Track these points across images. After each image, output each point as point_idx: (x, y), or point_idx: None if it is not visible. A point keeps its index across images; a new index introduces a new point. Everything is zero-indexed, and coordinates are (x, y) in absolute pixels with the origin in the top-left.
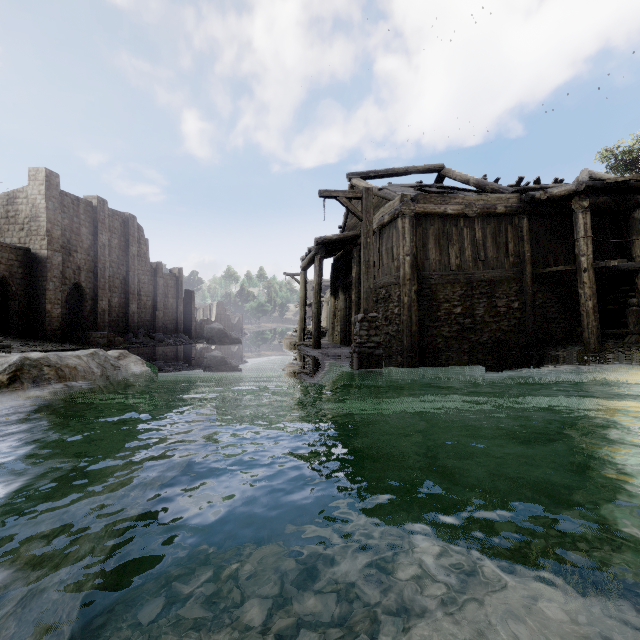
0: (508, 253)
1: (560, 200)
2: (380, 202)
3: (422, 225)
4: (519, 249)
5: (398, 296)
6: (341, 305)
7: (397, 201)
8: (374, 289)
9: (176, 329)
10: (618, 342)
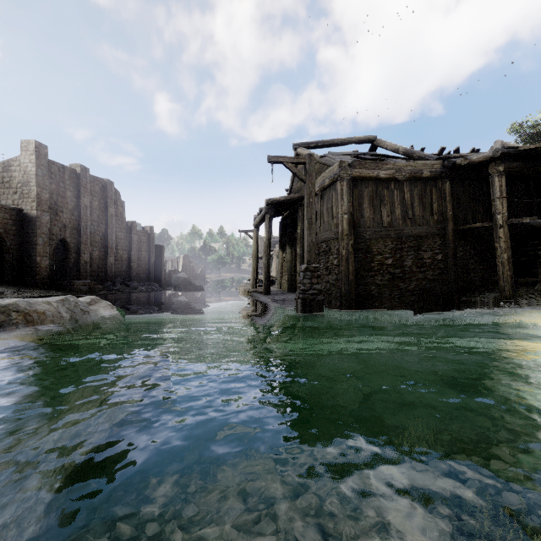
0: (433, 212)
1: (478, 166)
2: (321, 168)
3: (358, 187)
4: (442, 208)
5: (337, 249)
6: (288, 257)
7: (336, 167)
8: (316, 243)
9: (148, 278)
10: (529, 289)
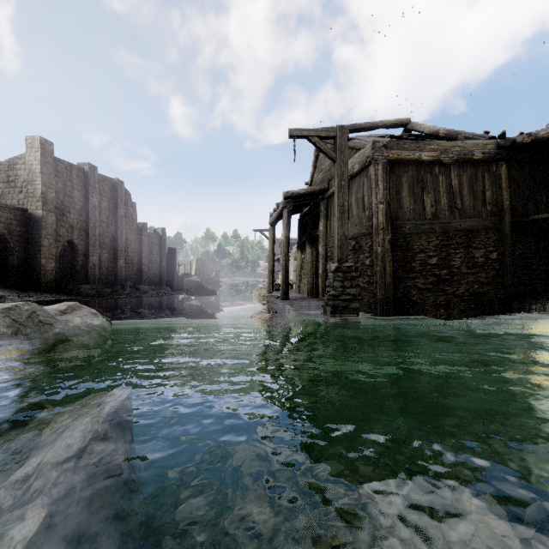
0: (485, 201)
1: (542, 145)
2: (349, 153)
3: (395, 172)
4: (497, 197)
5: (370, 246)
6: (308, 258)
7: (368, 148)
8: None
9: (160, 282)
10: None
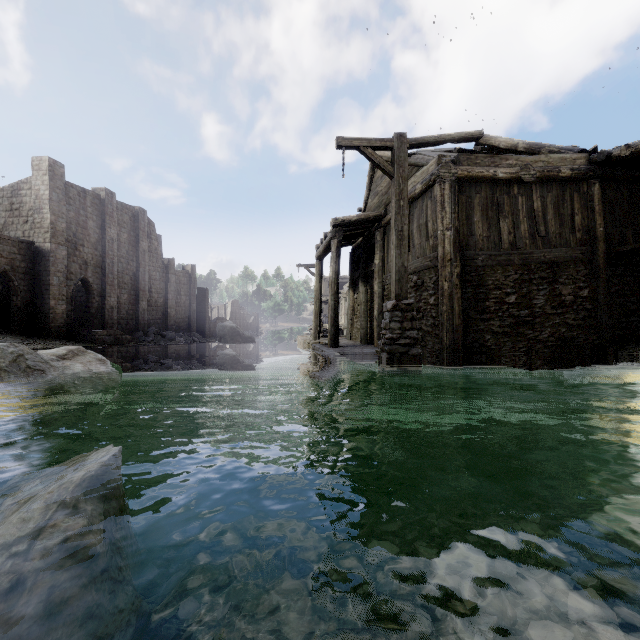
0: (574, 228)
1: None
2: (410, 171)
3: (465, 193)
4: (588, 223)
5: (434, 282)
6: (361, 298)
7: (433, 165)
8: None
9: (189, 327)
10: None
